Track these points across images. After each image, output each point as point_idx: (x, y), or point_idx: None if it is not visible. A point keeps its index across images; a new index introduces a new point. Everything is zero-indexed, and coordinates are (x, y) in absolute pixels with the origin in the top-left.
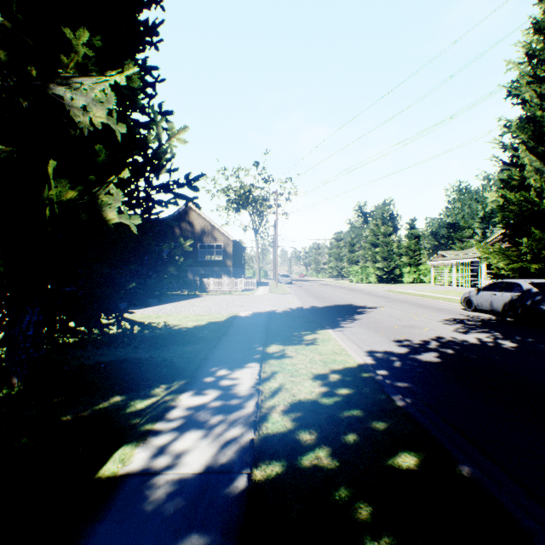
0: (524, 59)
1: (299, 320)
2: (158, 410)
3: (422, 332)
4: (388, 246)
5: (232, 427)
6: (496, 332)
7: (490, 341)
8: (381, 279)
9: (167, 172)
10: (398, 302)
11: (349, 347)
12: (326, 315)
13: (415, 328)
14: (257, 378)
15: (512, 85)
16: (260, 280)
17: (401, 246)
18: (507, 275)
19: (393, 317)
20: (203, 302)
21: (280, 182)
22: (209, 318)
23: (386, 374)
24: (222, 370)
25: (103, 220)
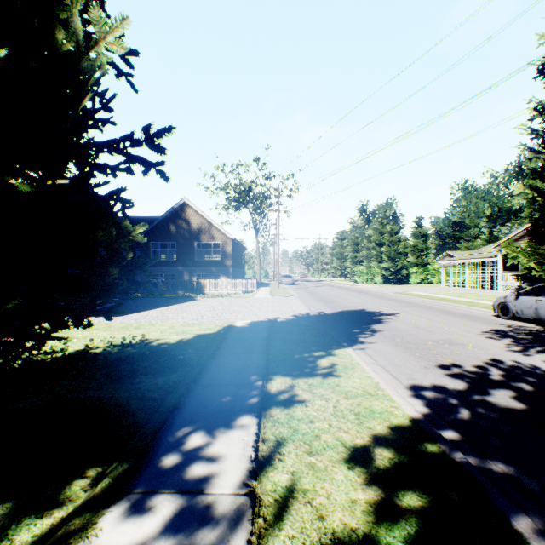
0: None
1: (307, 333)
2: None
3: (468, 351)
4: (395, 245)
5: None
6: None
7: None
8: (387, 280)
9: (90, 99)
10: (416, 307)
11: (384, 380)
12: (339, 325)
13: (456, 344)
14: (252, 457)
15: (544, 62)
16: (260, 281)
17: (407, 245)
18: (538, 276)
19: (420, 327)
20: (197, 307)
21: (282, 179)
22: (199, 329)
23: (458, 439)
24: (196, 436)
25: None
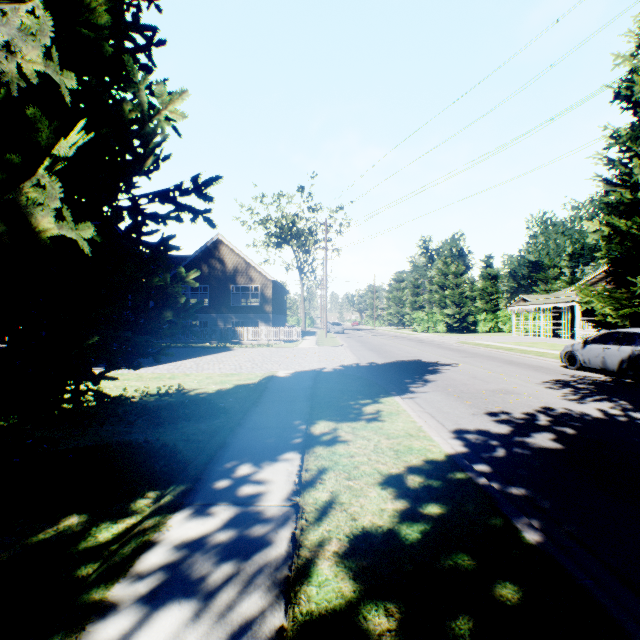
0: (637, 50)
1: (355, 383)
2: (125, 553)
3: (522, 400)
4: (460, 288)
5: (247, 597)
6: (621, 400)
7: (620, 413)
8: (452, 328)
9: (154, 162)
10: (479, 357)
11: (428, 424)
12: (390, 375)
13: (511, 394)
14: (296, 482)
15: (621, 84)
16: (305, 329)
17: (475, 288)
18: (614, 323)
19: (477, 377)
20: (234, 357)
21: (330, 212)
22: (238, 380)
23: (489, 471)
24: (244, 467)
25: (32, 232)
